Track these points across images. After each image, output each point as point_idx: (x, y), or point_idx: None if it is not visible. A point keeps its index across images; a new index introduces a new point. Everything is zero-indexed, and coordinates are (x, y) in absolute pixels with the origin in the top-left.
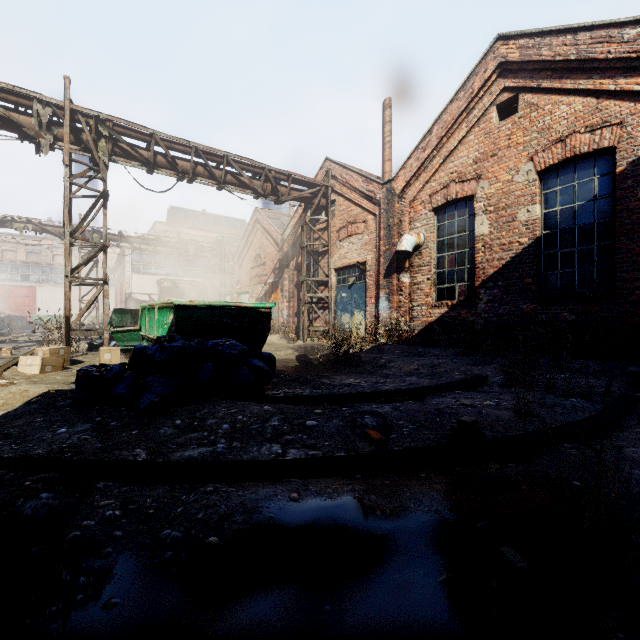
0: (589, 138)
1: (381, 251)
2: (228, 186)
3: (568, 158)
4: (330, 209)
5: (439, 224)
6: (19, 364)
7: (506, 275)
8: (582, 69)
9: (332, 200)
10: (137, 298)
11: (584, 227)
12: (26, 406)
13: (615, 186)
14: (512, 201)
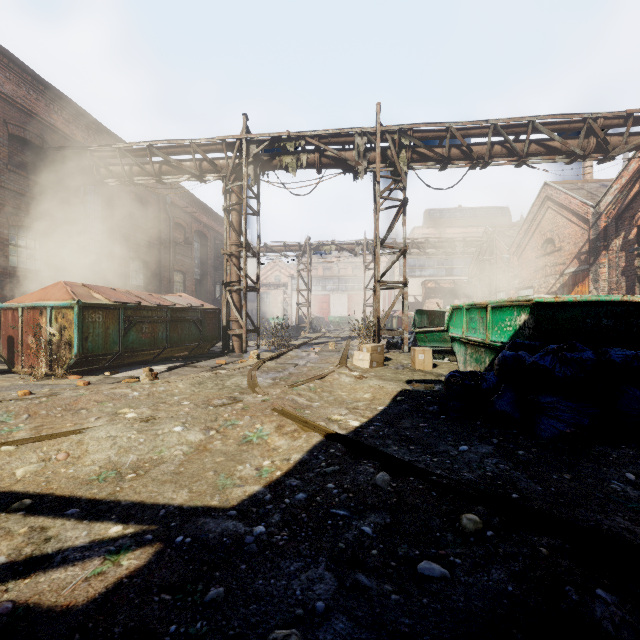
0: None
1: None
2: (531, 158)
3: None
4: None
5: None
6: (353, 358)
7: None
8: None
9: None
10: None
11: None
12: (397, 405)
13: None
14: None
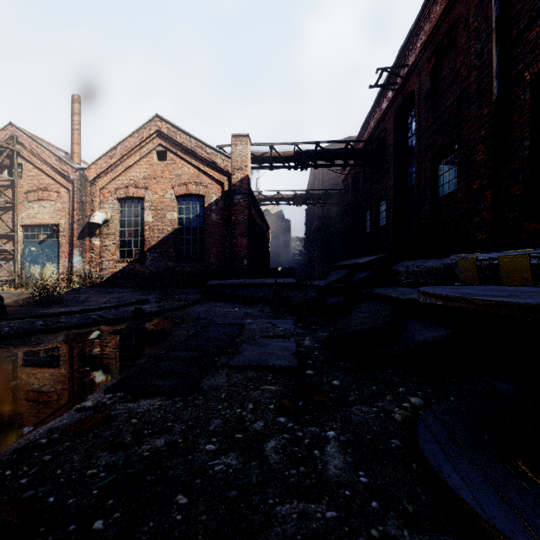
0: (196, 188)
1: (75, 219)
2: None
3: (188, 194)
4: (16, 171)
5: (122, 209)
6: None
7: (161, 246)
8: (193, 155)
9: (18, 163)
10: None
11: (194, 227)
12: None
13: (204, 212)
14: (164, 207)
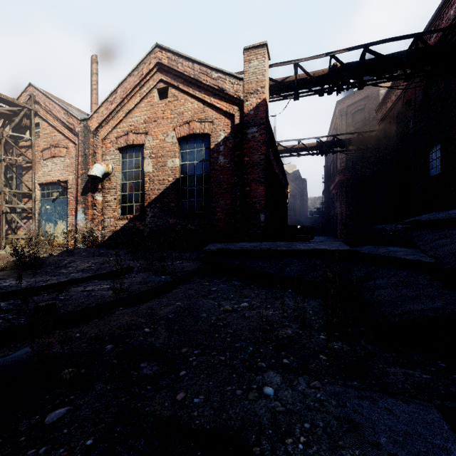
0: (200, 126)
1: (79, 173)
2: None
3: (191, 134)
4: (34, 130)
5: (123, 160)
6: None
7: (161, 200)
8: (197, 85)
9: (37, 122)
10: None
11: (199, 176)
12: None
13: (210, 155)
14: (165, 153)
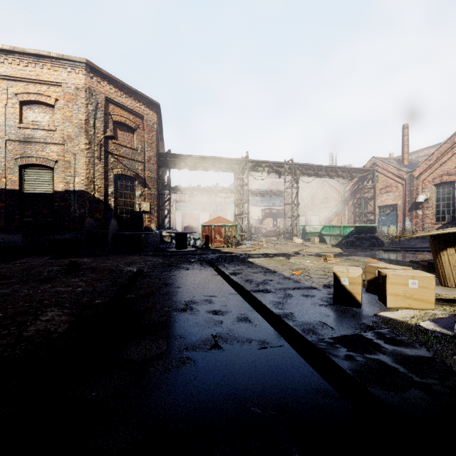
0: None
1: (406, 200)
2: (333, 177)
3: None
4: (375, 180)
5: (437, 190)
6: (295, 241)
7: None
8: None
9: (376, 175)
10: (253, 218)
11: None
12: (335, 246)
13: None
14: None
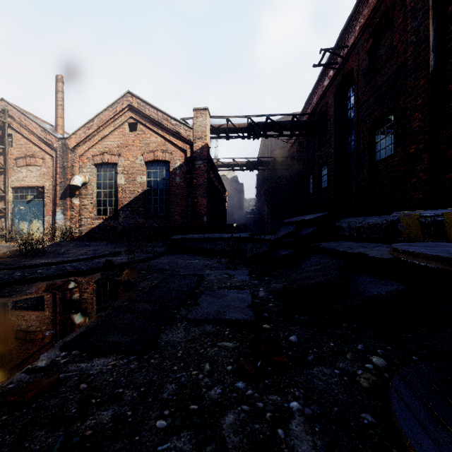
0: (162, 155)
1: (58, 182)
2: None
3: (155, 160)
4: (7, 140)
5: (98, 173)
6: None
7: (132, 205)
8: (160, 126)
9: (9, 133)
10: None
11: (161, 189)
12: None
13: (170, 176)
14: (135, 171)
